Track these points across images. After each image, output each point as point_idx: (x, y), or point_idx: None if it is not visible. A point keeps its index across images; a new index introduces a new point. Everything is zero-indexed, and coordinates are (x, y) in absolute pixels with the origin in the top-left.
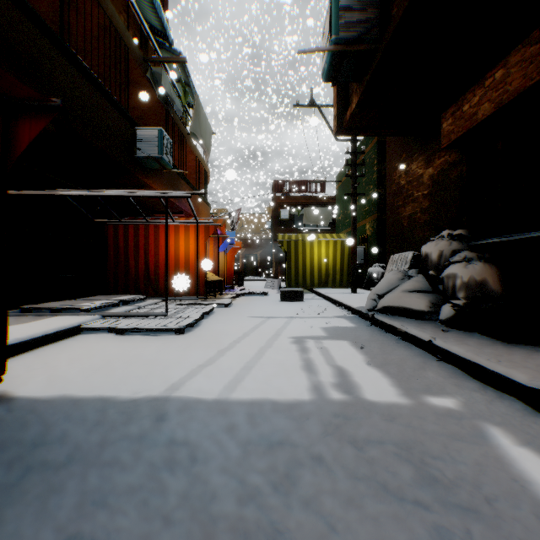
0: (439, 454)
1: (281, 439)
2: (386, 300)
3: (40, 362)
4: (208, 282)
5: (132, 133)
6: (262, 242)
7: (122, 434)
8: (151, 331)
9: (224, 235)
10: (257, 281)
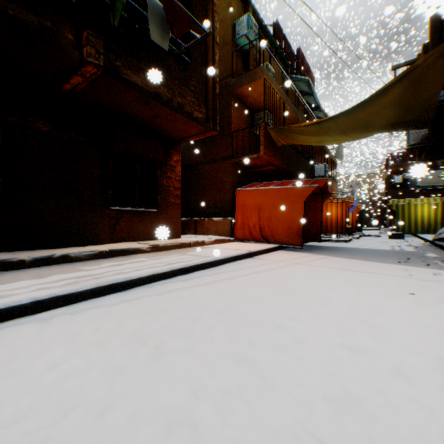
0: (412, 252)
1: (381, 250)
2: (439, 235)
3: (316, 243)
4: (346, 228)
5: (312, 167)
6: (376, 200)
7: (350, 248)
8: (336, 241)
9: (352, 204)
10: (371, 230)
